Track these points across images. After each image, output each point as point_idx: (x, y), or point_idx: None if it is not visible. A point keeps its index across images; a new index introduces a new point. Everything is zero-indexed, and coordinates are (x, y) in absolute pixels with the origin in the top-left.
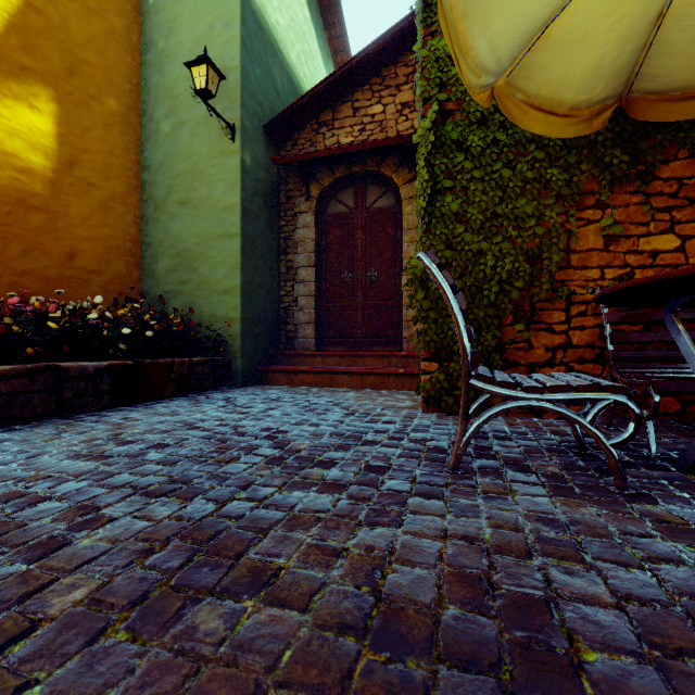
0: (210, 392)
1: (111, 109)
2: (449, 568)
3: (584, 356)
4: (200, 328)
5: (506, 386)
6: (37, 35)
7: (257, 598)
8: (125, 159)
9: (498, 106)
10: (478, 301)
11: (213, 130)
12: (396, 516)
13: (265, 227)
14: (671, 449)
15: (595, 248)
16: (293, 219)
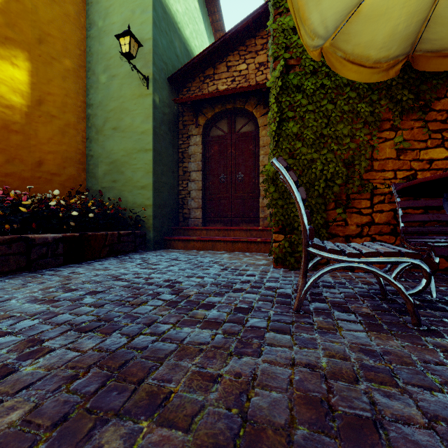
0: (132, 254)
1: (66, 66)
2: (297, 392)
3: (383, 230)
4: (126, 211)
5: (334, 252)
6: (16, 16)
7: (151, 420)
8: (76, 99)
9: (325, 62)
10: (311, 193)
11: (134, 81)
12: (257, 347)
13: (169, 145)
14: (445, 294)
15: (390, 157)
16: (187, 140)
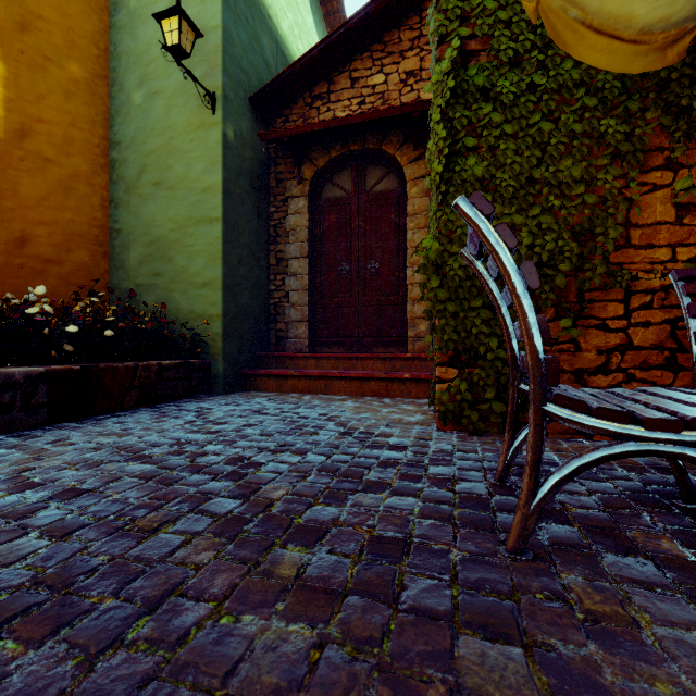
0: (183, 401)
1: (73, 74)
2: None
3: (649, 361)
4: (176, 326)
5: (610, 416)
6: None
7: None
8: (90, 133)
9: (537, 41)
10: None
11: (191, 100)
12: None
13: (252, 213)
14: None
15: (664, 220)
16: (284, 205)
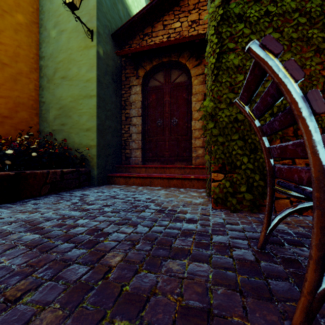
0: (75, 190)
1: (19, 20)
2: None
3: None
4: (73, 151)
5: None
6: None
7: None
8: (29, 51)
9: None
10: None
11: (80, 34)
12: None
13: (112, 93)
14: None
15: None
16: (129, 90)
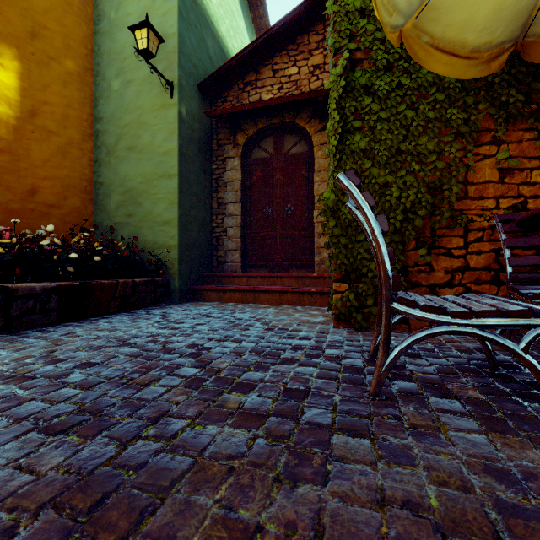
0: (150, 308)
1: (68, 68)
2: None
3: (481, 278)
4: (144, 254)
5: (430, 310)
6: (1, 2)
7: None
8: (81, 111)
9: (403, 54)
10: None
11: (155, 87)
12: (320, 464)
13: (199, 169)
14: None
15: (491, 180)
16: (223, 163)
